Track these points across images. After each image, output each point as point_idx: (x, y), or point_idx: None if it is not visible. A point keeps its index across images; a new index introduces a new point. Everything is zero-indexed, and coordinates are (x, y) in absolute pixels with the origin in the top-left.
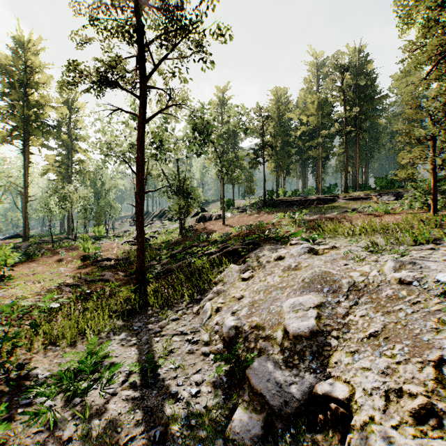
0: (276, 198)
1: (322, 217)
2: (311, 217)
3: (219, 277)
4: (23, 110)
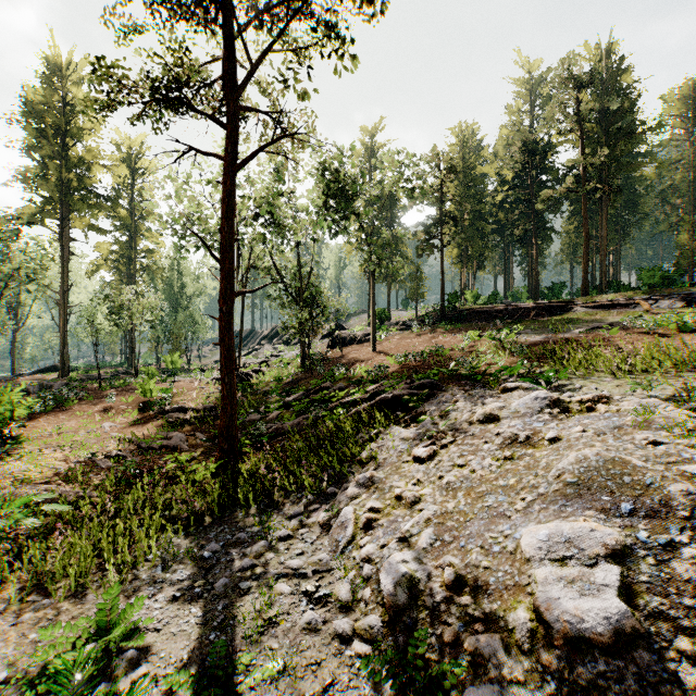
0: (462, 307)
1: (551, 339)
2: (531, 339)
3: (370, 449)
4: (59, 172)
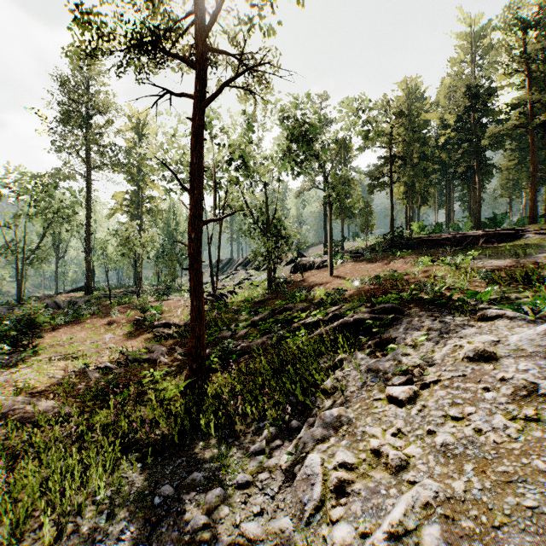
0: (409, 237)
1: (512, 263)
2: (489, 264)
3: (334, 377)
4: (85, 138)
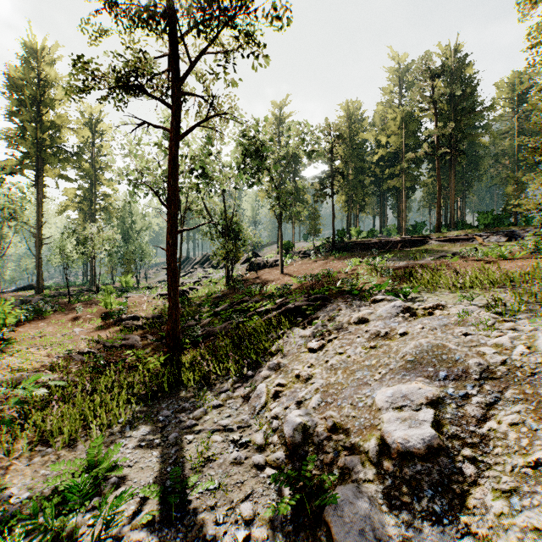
0: (348, 240)
1: (411, 264)
2: (397, 264)
3: (277, 344)
4: (36, 133)
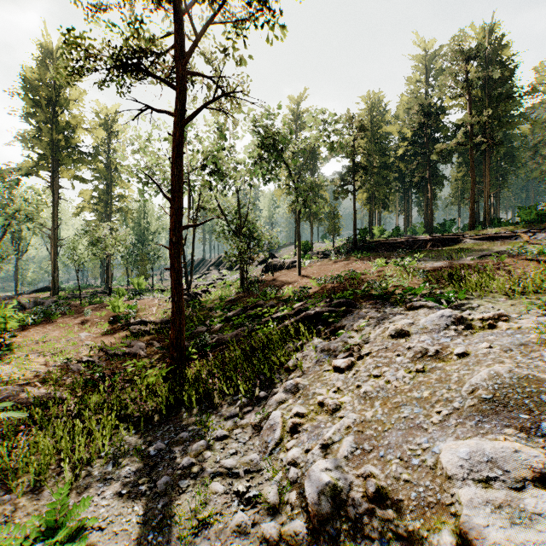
0: (370, 240)
1: (447, 265)
2: (430, 265)
3: (295, 358)
4: (51, 134)
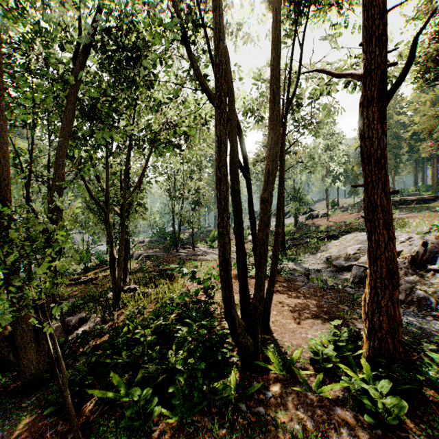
0: None
1: (406, 216)
2: (398, 216)
3: (324, 246)
4: None
